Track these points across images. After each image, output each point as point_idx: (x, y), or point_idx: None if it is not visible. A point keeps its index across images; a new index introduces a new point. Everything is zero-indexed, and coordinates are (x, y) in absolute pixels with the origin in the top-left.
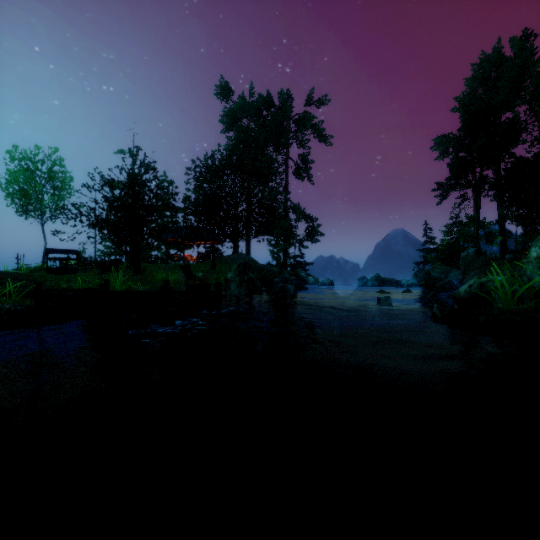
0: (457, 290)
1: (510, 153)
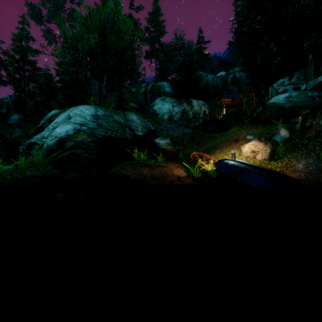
0: None
1: None
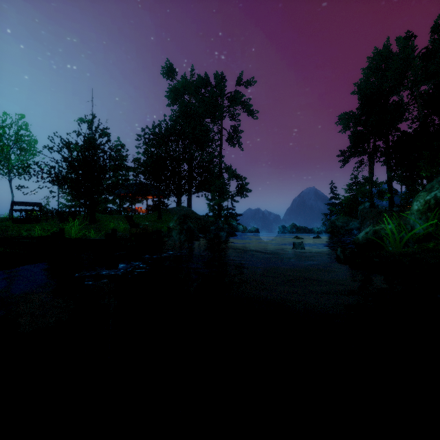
0: (356, 236)
1: (396, 128)
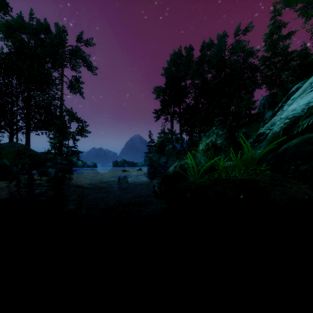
0: (168, 170)
1: (184, 101)
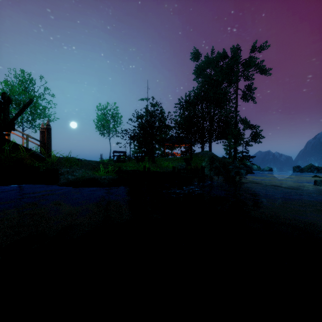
0: None
1: None
